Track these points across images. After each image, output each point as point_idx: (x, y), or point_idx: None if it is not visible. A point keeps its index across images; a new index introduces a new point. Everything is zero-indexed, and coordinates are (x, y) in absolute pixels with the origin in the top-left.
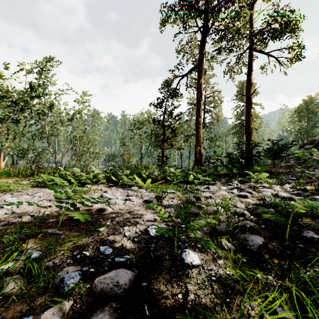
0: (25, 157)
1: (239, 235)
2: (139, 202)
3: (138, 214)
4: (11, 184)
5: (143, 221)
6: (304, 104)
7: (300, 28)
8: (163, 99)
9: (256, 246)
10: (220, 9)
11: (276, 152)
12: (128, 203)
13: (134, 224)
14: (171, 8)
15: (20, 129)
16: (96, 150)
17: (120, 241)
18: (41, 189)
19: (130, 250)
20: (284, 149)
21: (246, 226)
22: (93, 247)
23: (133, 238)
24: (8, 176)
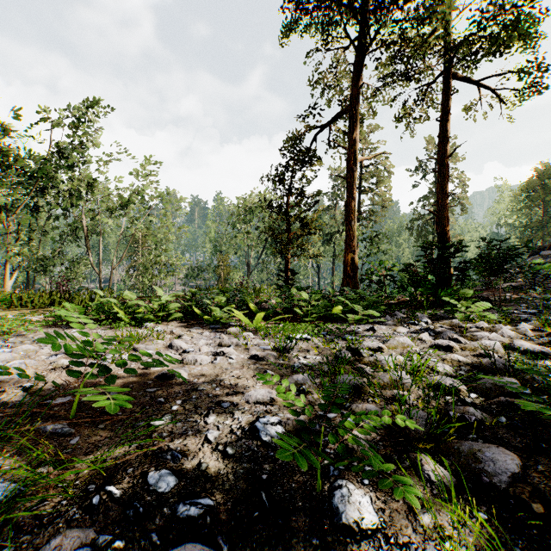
0: (48, 271)
1: (456, 443)
2: (242, 359)
3: (239, 385)
4: (11, 320)
5: (247, 403)
6: (538, 178)
7: (539, 35)
8: (287, 168)
9: (505, 478)
10: (391, 3)
11: (497, 262)
12: (221, 360)
13: (229, 409)
14: (302, 5)
15: (40, 224)
16: (171, 259)
17: (196, 456)
18: (61, 330)
19: (216, 481)
20: (511, 257)
21: (467, 420)
22: (135, 470)
23: (224, 446)
24: (9, 306)
